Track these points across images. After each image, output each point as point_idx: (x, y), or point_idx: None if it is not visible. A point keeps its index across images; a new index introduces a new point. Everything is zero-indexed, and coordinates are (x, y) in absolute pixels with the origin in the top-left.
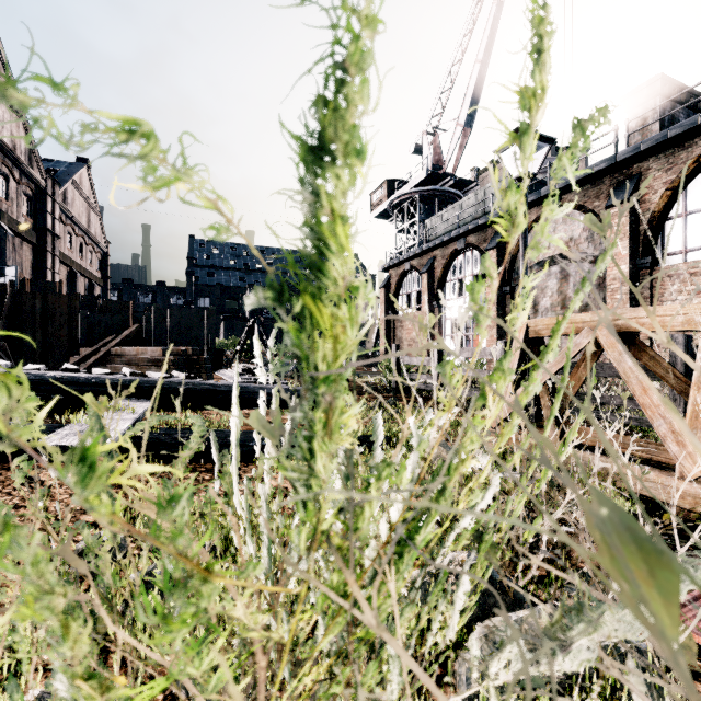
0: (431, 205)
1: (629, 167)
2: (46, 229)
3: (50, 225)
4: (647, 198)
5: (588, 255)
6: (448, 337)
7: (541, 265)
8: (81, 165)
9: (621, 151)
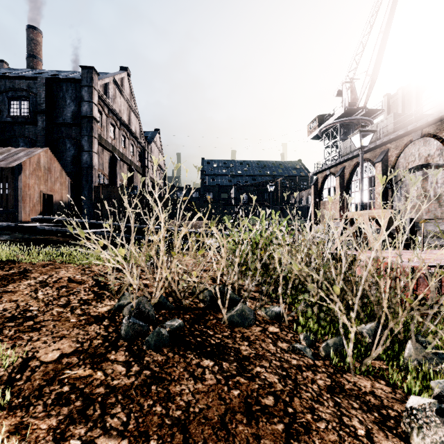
0: (348, 128)
1: None
2: (145, 166)
3: (147, 164)
4: None
5: (439, 165)
6: None
7: (410, 171)
8: (156, 132)
9: None
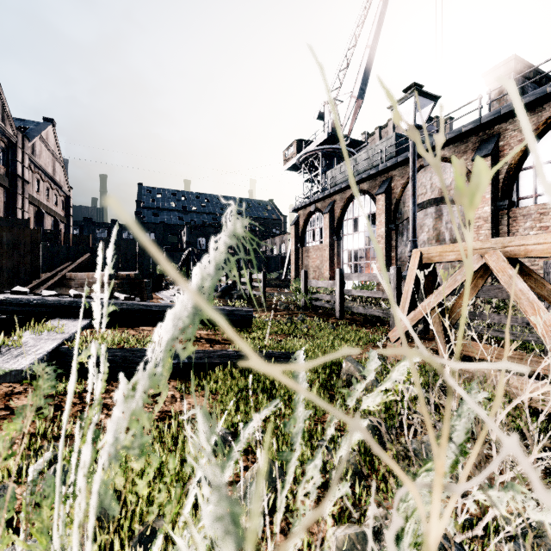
0: (331, 160)
1: (490, 128)
2: (17, 175)
3: (21, 172)
4: (505, 153)
5: None
6: (345, 265)
7: (420, 207)
8: (47, 124)
9: (485, 115)
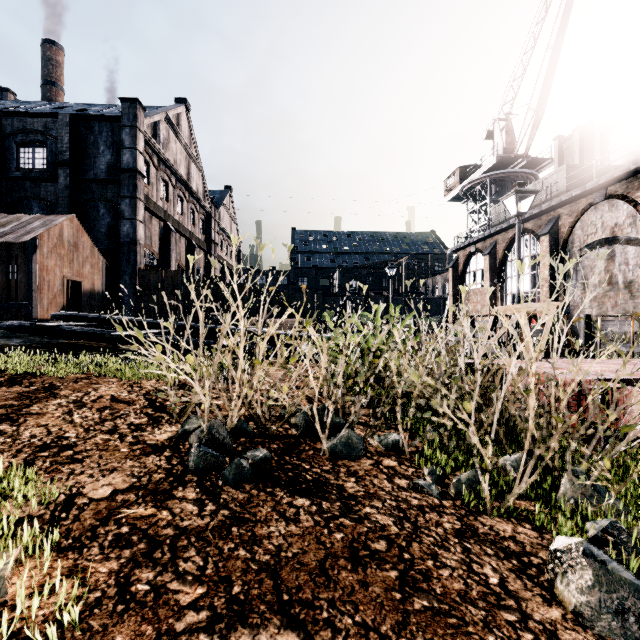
0: (502, 186)
1: None
2: (211, 240)
3: (213, 237)
4: None
5: (631, 239)
6: None
7: (589, 247)
8: (227, 192)
9: None
